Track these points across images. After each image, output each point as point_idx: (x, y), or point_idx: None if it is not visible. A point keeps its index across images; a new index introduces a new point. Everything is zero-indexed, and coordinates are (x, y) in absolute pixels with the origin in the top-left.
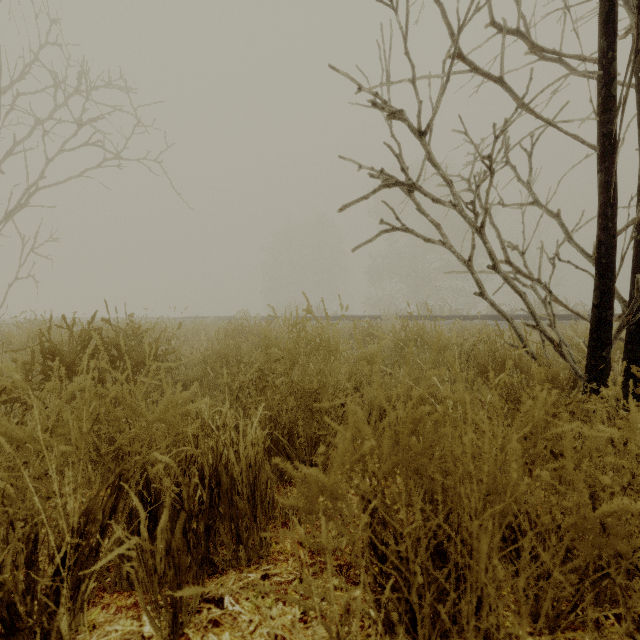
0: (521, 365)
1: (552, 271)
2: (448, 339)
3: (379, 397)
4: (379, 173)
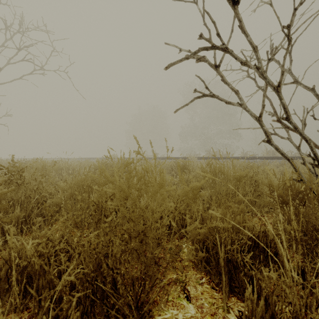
0: None
1: (304, 128)
2: (243, 173)
3: None
4: (199, 37)
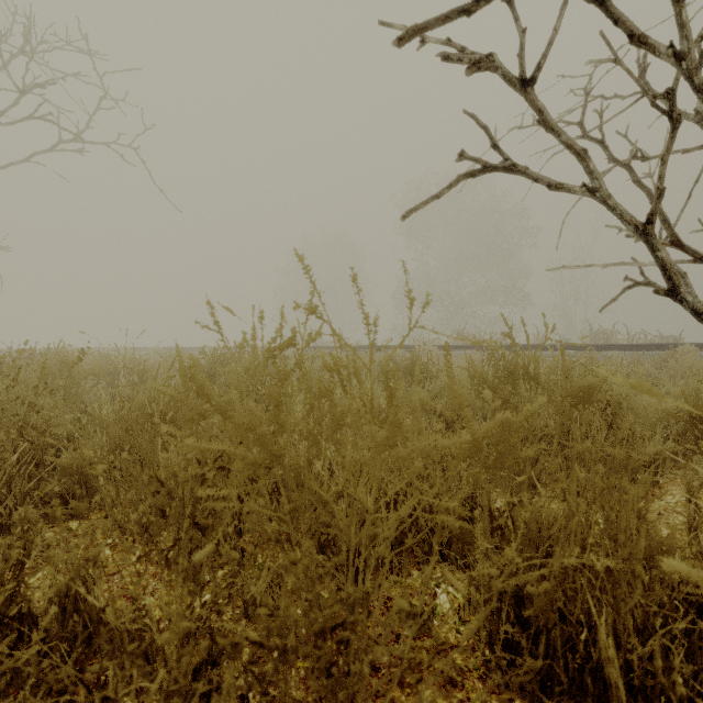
0: None
1: None
2: (594, 383)
3: None
4: None
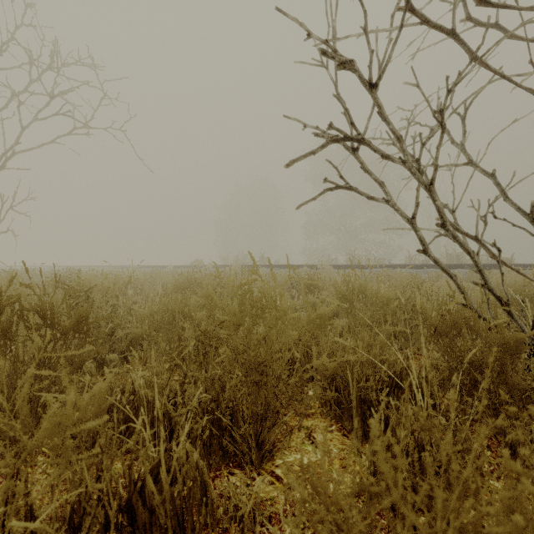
0: (477, 328)
1: (484, 228)
2: (391, 295)
3: (379, 463)
4: (328, 127)
